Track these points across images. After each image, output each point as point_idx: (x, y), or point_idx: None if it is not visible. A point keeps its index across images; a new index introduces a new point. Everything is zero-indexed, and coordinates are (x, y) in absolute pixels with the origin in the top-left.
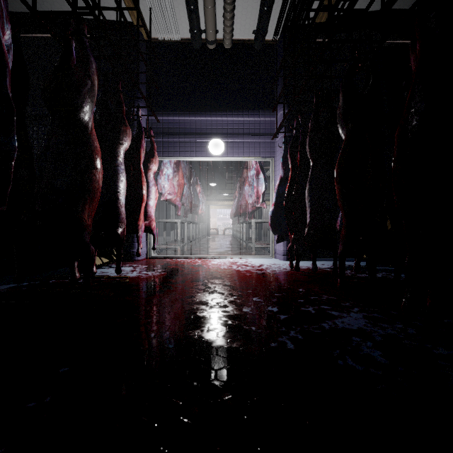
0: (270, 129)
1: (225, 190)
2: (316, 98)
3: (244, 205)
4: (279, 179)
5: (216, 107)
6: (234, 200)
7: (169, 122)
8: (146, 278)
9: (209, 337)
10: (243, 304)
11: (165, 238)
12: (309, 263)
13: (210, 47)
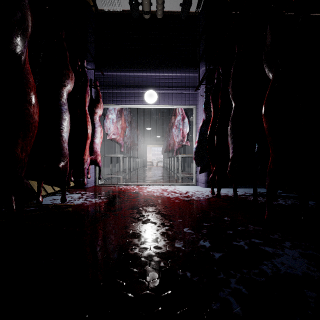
0: (193, 83)
1: (158, 133)
2: (238, 47)
3: (172, 144)
4: (201, 122)
5: (150, 65)
6: (164, 141)
7: (113, 77)
8: (88, 205)
9: (138, 292)
10: (175, 237)
11: (111, 169)
12: (226, 190)
13: (146, 17)
